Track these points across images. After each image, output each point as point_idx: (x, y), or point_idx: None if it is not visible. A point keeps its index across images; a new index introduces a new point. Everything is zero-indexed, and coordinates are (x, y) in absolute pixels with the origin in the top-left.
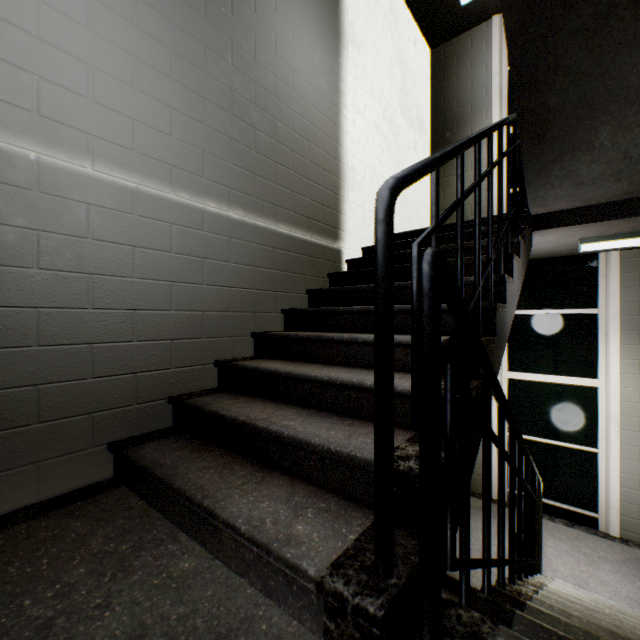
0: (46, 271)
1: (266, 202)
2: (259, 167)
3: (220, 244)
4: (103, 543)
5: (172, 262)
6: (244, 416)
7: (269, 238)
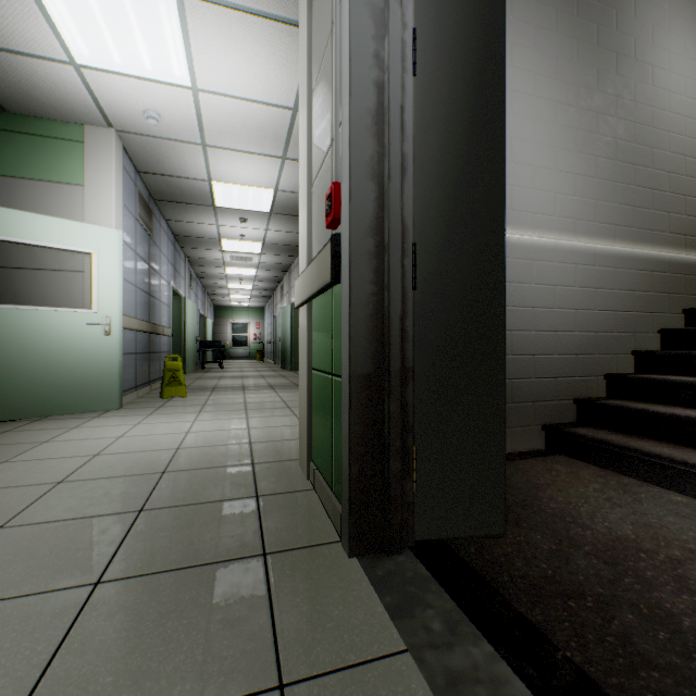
0: (514, 308)
1: (643, 229)
2: (637, 199)
3: (606, 275)
4: (592, 477)
5: (575, 294)
6: (681, 413)
7: (645, 263)
